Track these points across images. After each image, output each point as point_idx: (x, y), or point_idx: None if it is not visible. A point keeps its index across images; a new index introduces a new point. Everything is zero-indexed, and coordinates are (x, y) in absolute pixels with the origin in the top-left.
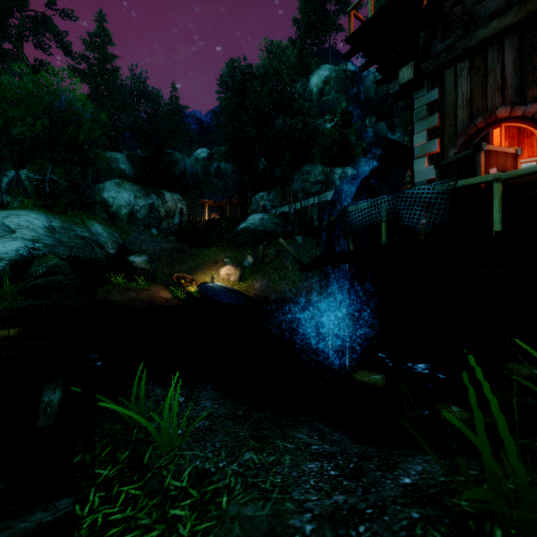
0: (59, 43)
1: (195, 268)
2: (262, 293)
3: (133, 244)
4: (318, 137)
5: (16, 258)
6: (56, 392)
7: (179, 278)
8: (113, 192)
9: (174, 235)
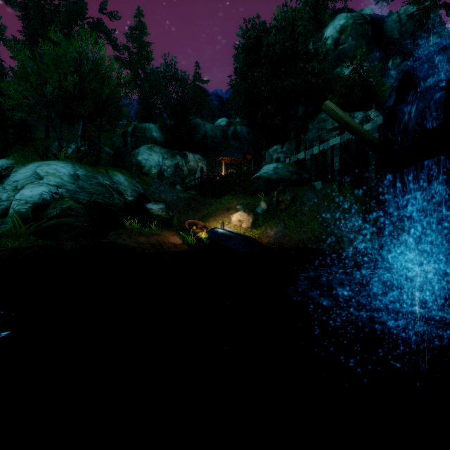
0: (109, 40)
1: (207, 215)
2: (276, 241)
3: (153, 194)
4: (334, 85)
5: (39, 201)
6: None
7: (192, 224)
8: (146, 155)
9: (195, 190)
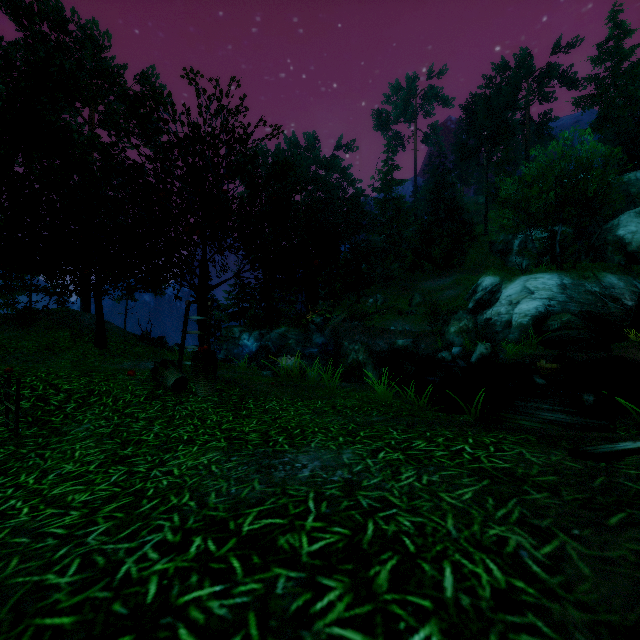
0: (562, 82)
1: None
2: None
3: None
4: None
5: (535, 314)
6: (590, 397)
7: None
8: (632, 226)
9: None
